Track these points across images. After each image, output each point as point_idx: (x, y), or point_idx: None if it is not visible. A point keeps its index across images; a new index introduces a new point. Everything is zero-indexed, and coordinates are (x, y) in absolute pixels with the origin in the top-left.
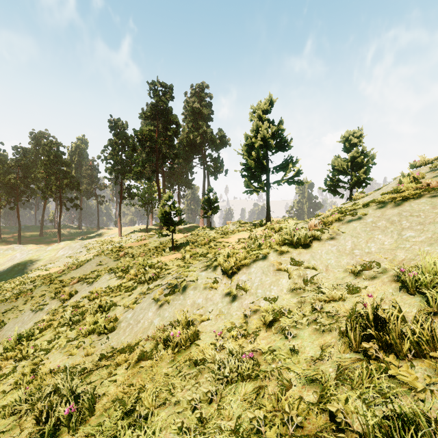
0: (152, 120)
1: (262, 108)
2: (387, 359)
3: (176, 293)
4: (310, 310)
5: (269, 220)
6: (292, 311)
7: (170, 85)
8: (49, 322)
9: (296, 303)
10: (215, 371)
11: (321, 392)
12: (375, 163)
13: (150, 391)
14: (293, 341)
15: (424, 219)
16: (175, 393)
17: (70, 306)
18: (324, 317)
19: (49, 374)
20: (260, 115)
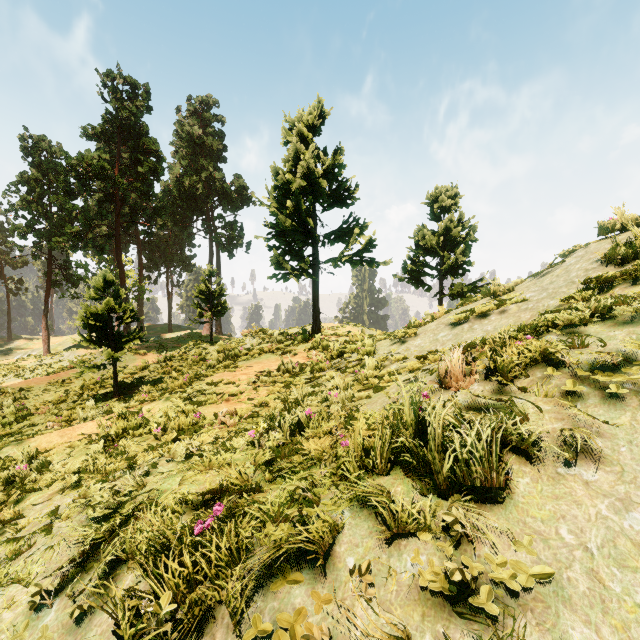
0: (107, 142)
1: (305, 122)
2: None
3: None
4: None
5: (318, 330)
6: None
7: (143, 85)
8: None
9: None
10: None
11: None
12: (476, 240)
13: None
14: None
15: None
16: None
17: None
18: None
19: None
20: (302, 133)
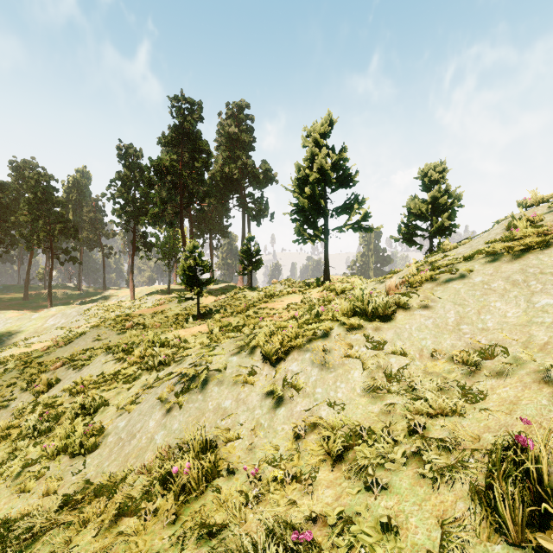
0: (174, 146)
1: (319, 130)
2: None
3: (192, 391)
4: (404, 430)
5: (327, 279)
6: (374, 429)
7: (198, 102)
8: (5, 432)
9: (379, 414)
10: None
11: None
12: (461, 206)
13: None
14: (383, 497)
15: None
16: None
17: (43, 404)
18: (432, 450)
19: None
20: (316, 139)
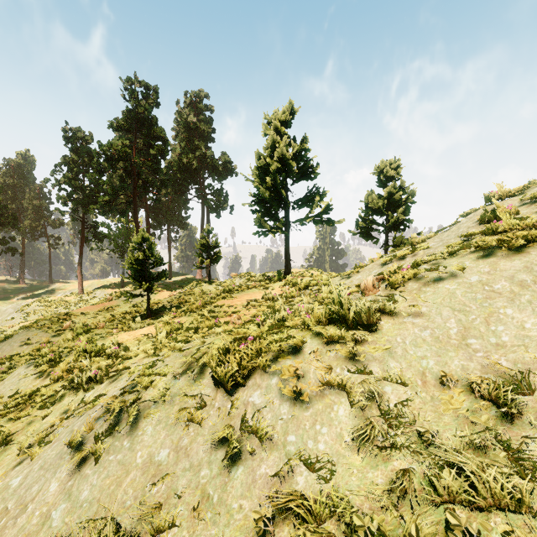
0: (127, 131)
1: (280, 118)
2: None
3: (116, 433)
4: (438, 534)
5: (289, 272)
6: (385, 526)
7: (153, 87)
8: None
9: (387, 491)
10: None
11: None
12: (415, 202)
13: None
14: None
15: None
16: None
17: None
18: None
19: None
20: (277, 127)
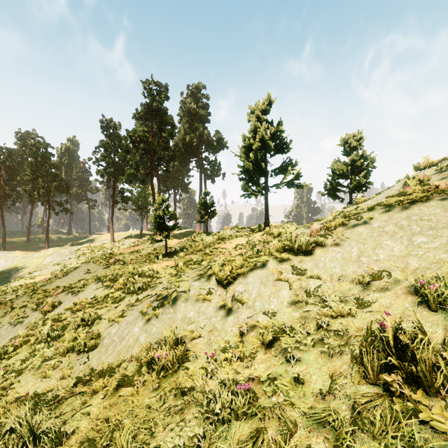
0: (146, 120)
1: (260, 108)
2: (414, 396)
3: (165, 306)
4: (315, 327)
5: (267, 225)
6: (294, 327)
7: (165, 85)
8: (25, 338)
9: (299, 318)
10: (204, 408)
11: (335, 441)
12: (375, 167)
13: (126, 430)
14: (297, 366)
15: (436, 223)
16: (156, 432)
17: (51, 319)
18: (331, 337)
19: (15, 403)
20: (258, 115)
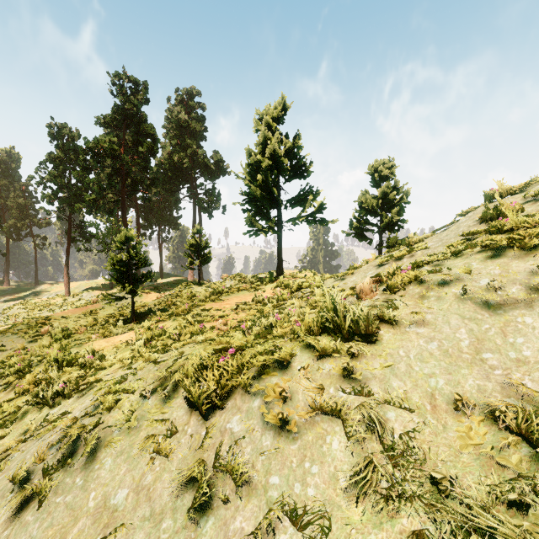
0: (115, 128)
1: (272, 114)
2: None
3: (69, 466)
4: None
5: (281, 274)
6: None
7: (143, 82)
8: None
9: None
10: None
11: None
12: (409, 202)
13: None
14: None
15: None
16: None
17: None
18: None
19: None
20: (269, 123)
